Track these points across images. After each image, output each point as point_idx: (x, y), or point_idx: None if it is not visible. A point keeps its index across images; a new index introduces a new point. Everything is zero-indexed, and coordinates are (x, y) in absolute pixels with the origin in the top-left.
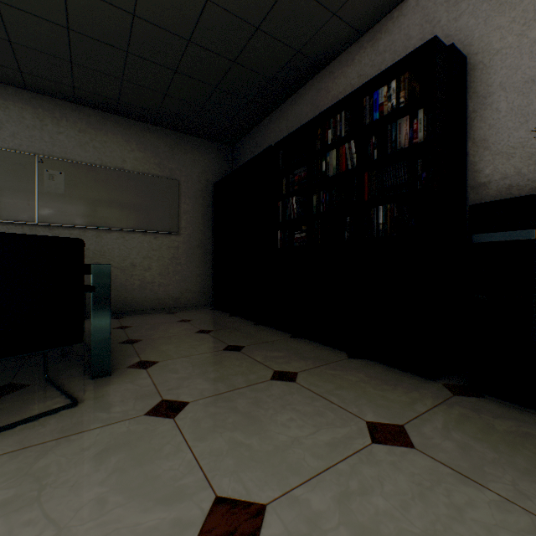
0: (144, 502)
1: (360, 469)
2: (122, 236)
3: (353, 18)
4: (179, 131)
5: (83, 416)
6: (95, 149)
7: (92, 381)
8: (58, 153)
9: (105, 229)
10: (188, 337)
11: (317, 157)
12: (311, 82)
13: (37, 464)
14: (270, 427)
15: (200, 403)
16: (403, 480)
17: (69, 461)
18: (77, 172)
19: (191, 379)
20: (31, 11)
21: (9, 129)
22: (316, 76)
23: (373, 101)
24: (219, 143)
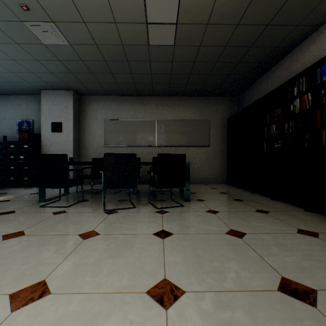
0: (210, 225)
1: (286, 236)
2: (185, 149)
3: (311, 22)
4: (209, 96)
5: (186, 209)
6: (175, 113)
7: (184, 202)
8: (162, 118)
9: (178, 146)
10: (216, 194)
11: (287, 103)
12: (286, 56)
13: (180, 215)
14: (251, 222)
15: (224, 212)
16: (304, 241)
17: (188, 216)
18: (168, 124)
19: (219, 206)
20: (160, 73)
21: (148, 112)
22: (289, 53)
23: (322, 71)
24: (230, 97)
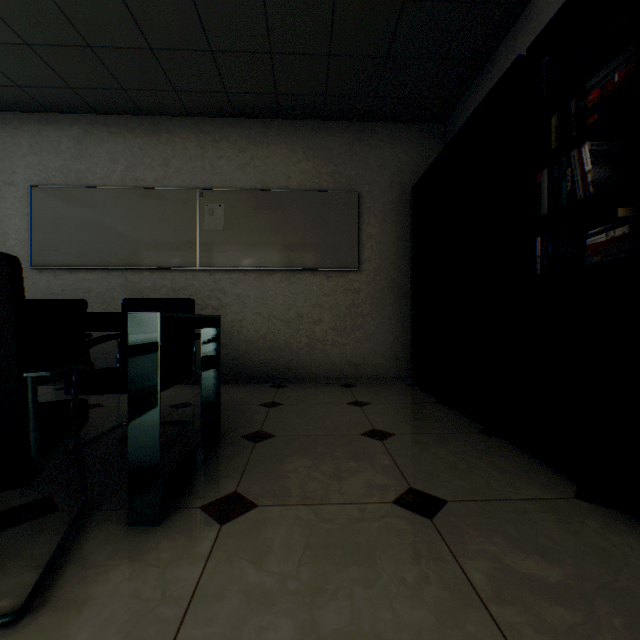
0: None
1: None
2: (286, 278)
3: None
4: (359, 118)
5: None
6: (256, 169)
7: (122, 533)
8: (218, 183)
9: (266, 270)
10: (345, 443)
11: None
12: None
13: None
14: None
15: None
16: None
17: None
18: (236, 201)
19: (270, 614)
20: None
21: (174, 165)
22: None
23: None
24: (421, 123)
